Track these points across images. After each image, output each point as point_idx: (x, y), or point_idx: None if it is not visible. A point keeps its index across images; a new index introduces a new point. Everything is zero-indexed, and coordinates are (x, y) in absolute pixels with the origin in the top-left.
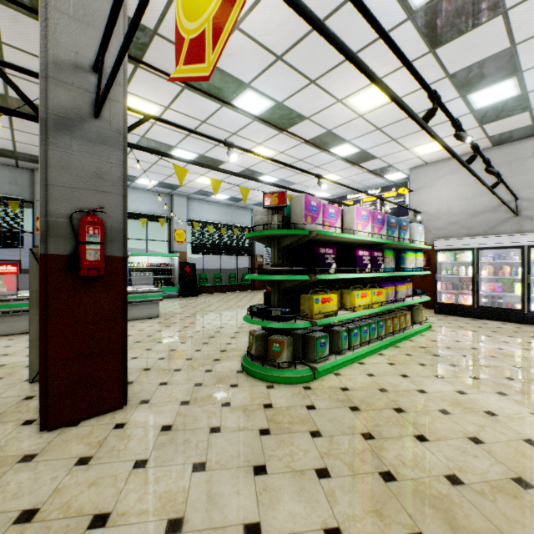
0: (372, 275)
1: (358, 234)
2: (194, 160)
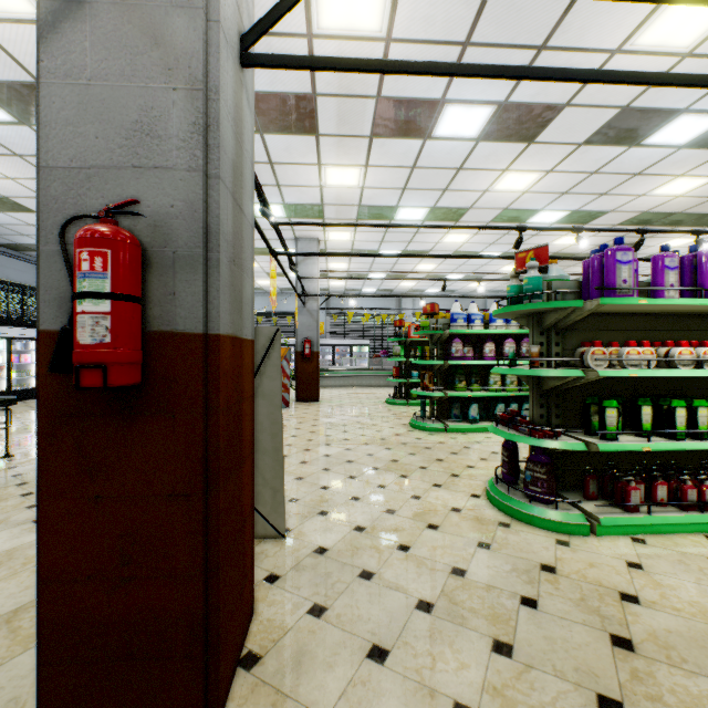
0: None
1: None
2: None
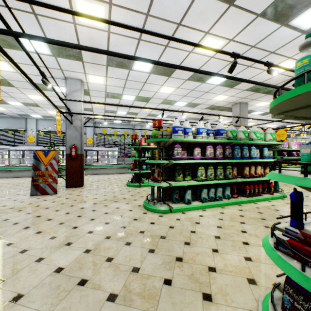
0: (296, 158)
1: (292, 148)
2: (227, 122)
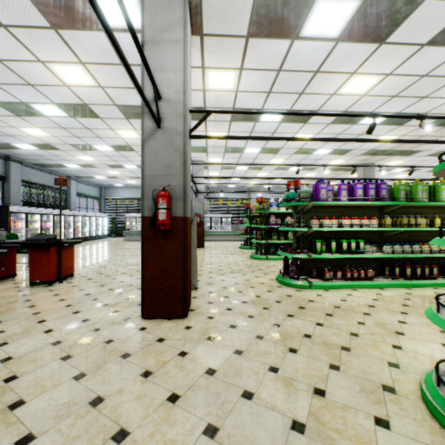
0: None
1: None
2: None
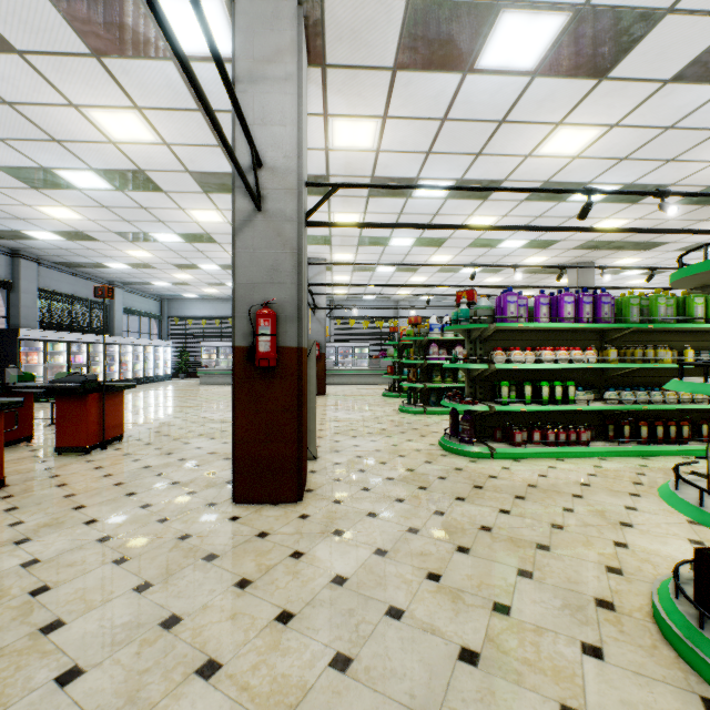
0: None
1: None
2: None
